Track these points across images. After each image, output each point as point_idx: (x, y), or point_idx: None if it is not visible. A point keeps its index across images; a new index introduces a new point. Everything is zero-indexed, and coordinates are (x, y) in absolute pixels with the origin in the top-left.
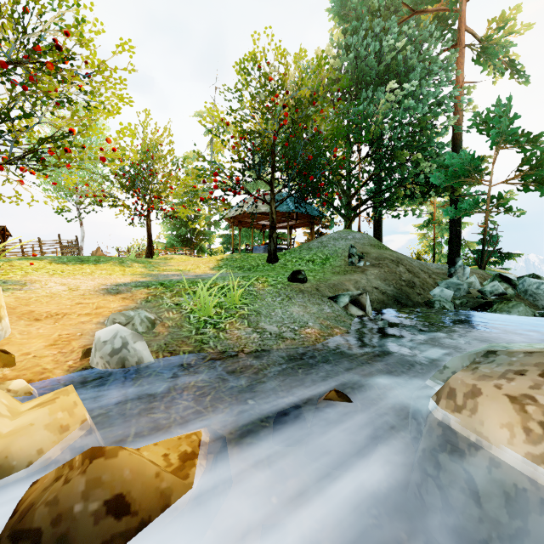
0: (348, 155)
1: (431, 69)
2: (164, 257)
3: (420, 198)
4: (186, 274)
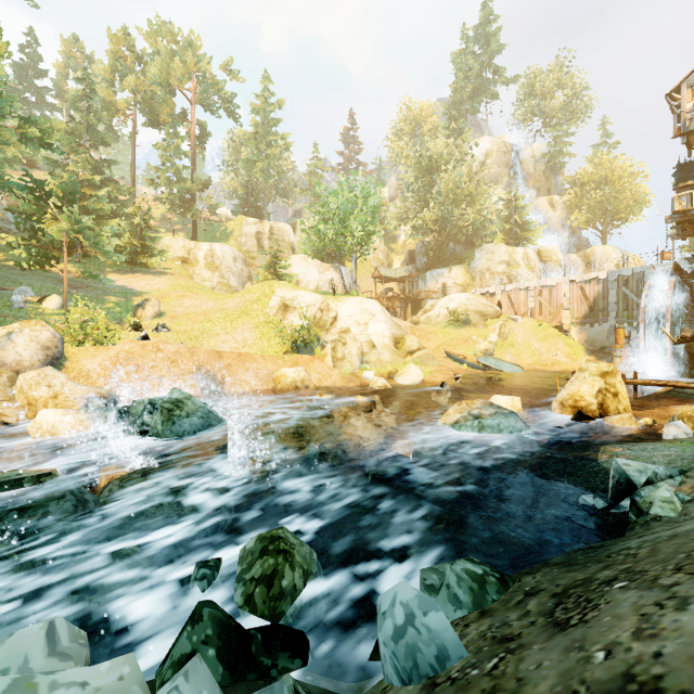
0: None
1: None
2: None
3: None
4: None
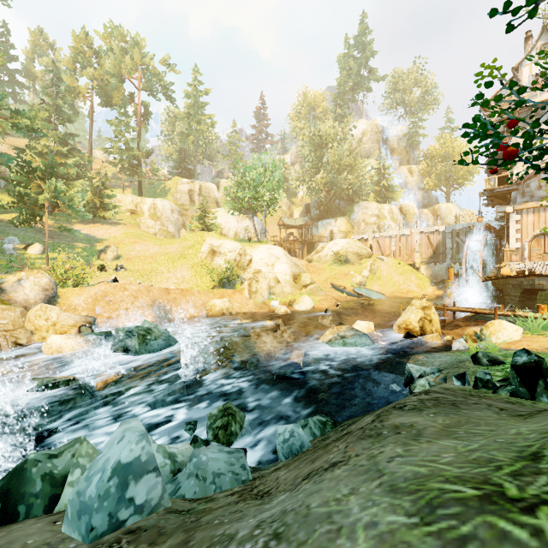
0: None
1: None
2: None
3: None
4: None
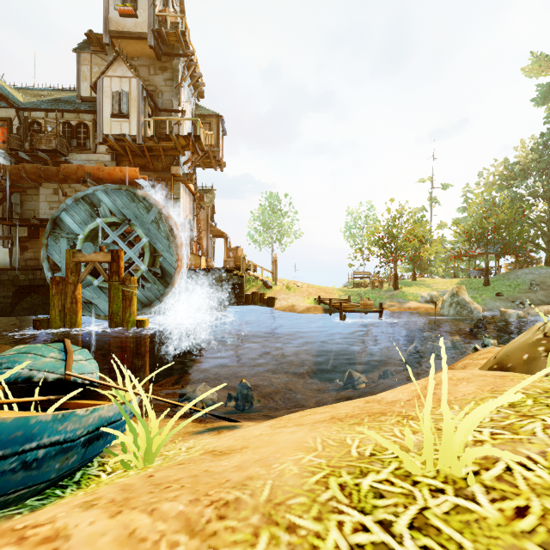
0: (548, 208)
1: None
2: (420, 280)
3: None
4: (448, 291)
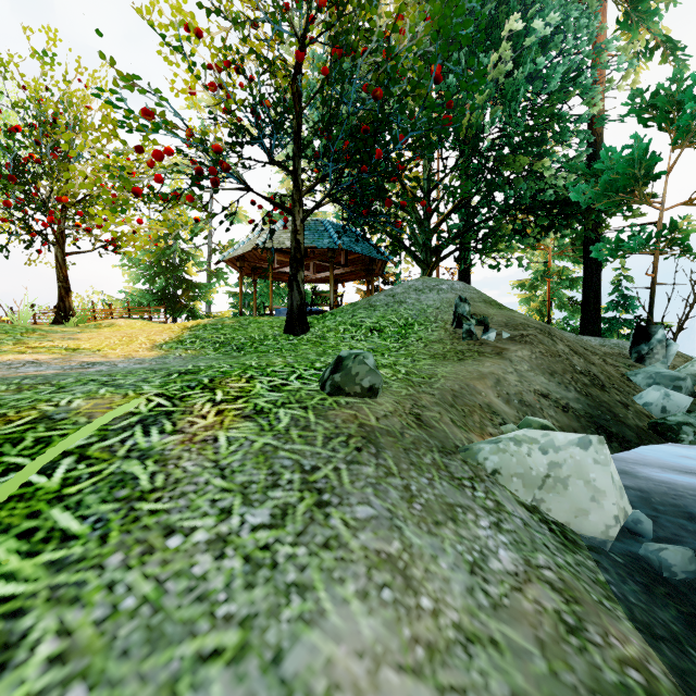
0: (426, 166)
1: (565, 18)
2: (95, 324)
3: (535, 236)
4: (67, 359)
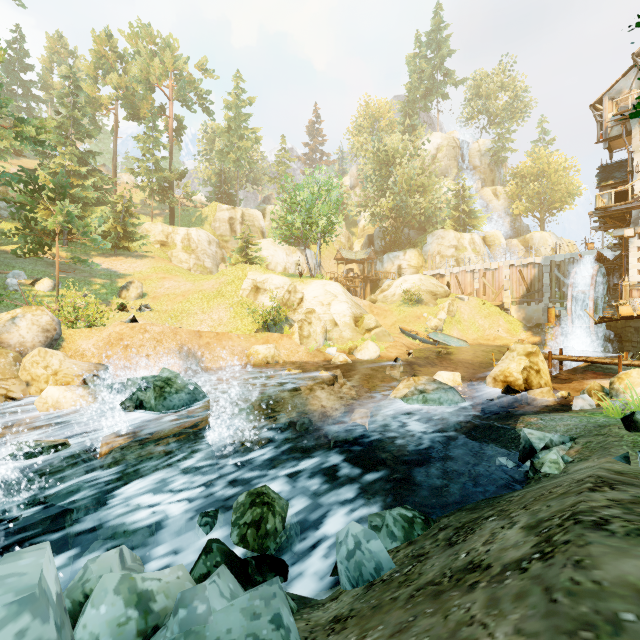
0: None
1: None
2: None
3: None
4: None
